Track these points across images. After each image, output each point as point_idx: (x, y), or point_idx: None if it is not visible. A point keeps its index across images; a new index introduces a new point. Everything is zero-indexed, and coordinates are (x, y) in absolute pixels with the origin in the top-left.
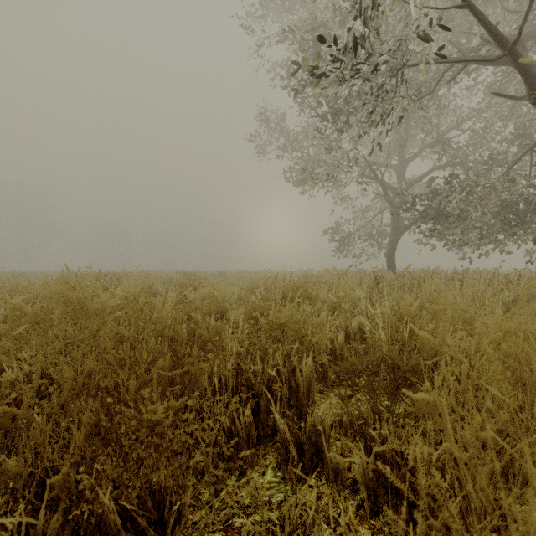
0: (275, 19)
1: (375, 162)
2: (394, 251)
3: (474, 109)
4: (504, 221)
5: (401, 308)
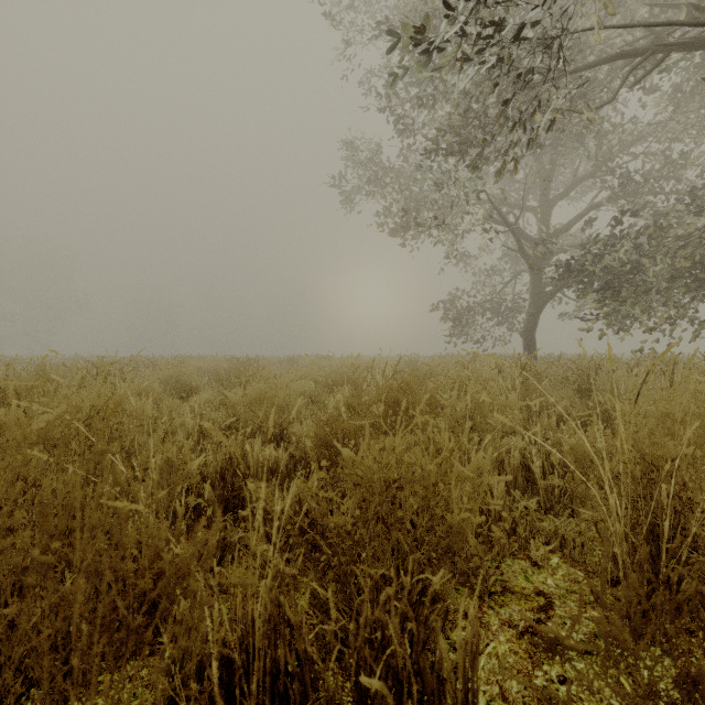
0: (366, 5)
1: (507, 203)
2: (535, 329)
3: (653, 124)
4: (704, 283)
5: (642, 438)
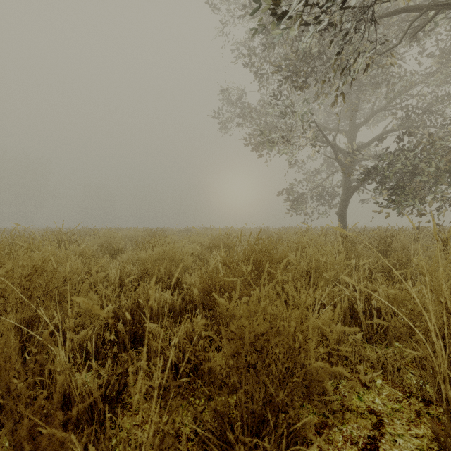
0: None
1: (327, 128)
2: (346, 210)
3: (424, 75)
4: None
5: None
